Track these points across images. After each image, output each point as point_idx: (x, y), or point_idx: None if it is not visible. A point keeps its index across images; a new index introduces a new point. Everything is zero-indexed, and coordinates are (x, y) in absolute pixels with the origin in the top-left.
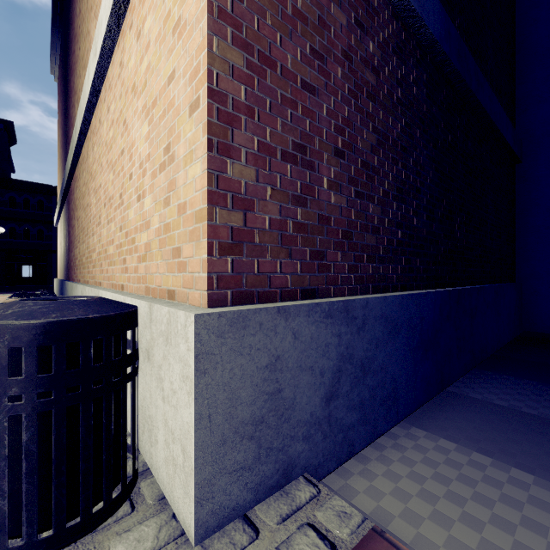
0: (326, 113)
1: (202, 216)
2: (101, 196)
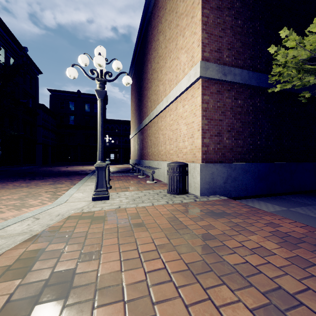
0: (225, 124)
1: (200, 149)
2: (166, 137)
